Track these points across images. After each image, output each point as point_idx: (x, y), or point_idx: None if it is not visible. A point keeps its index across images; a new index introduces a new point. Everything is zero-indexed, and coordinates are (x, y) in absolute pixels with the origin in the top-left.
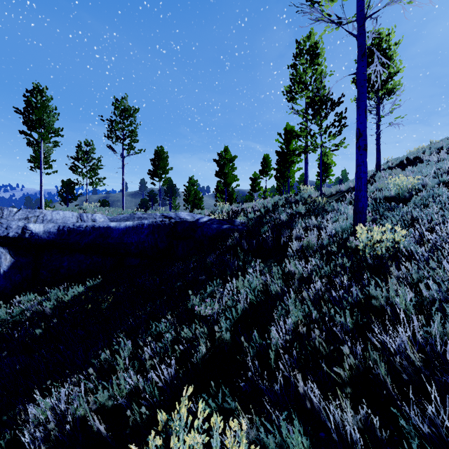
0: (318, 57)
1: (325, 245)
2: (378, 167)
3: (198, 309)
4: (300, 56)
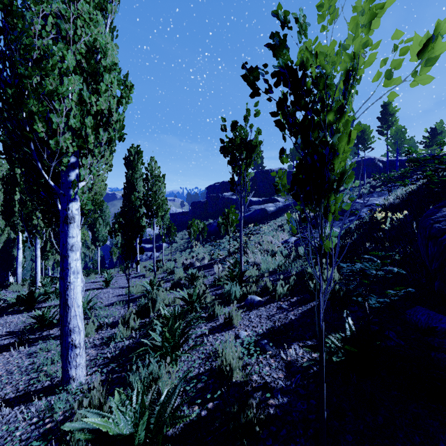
0: None
1: None
2: None
3: None
4: None
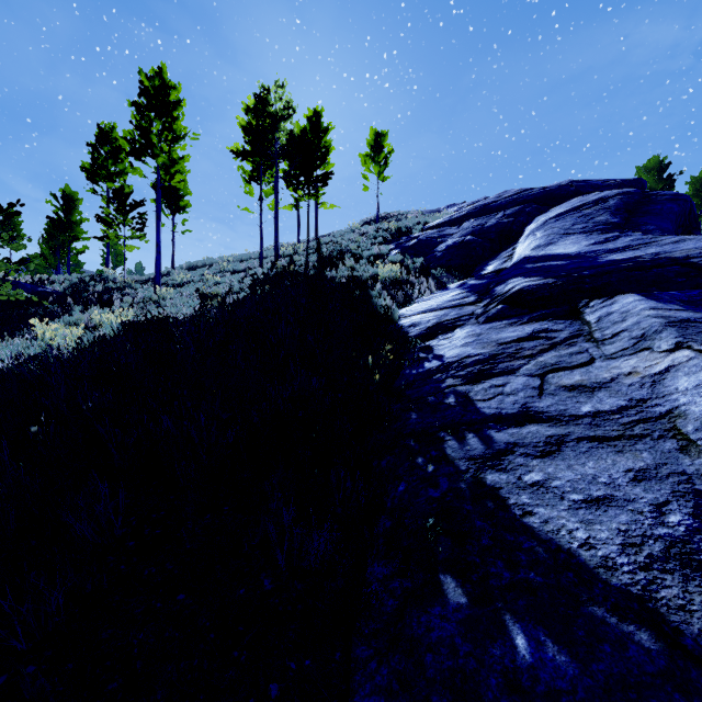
0: (122, 154)
1: (139, 300)
2: (173, 265)
3: (75, 316)
4: (103, 143)
